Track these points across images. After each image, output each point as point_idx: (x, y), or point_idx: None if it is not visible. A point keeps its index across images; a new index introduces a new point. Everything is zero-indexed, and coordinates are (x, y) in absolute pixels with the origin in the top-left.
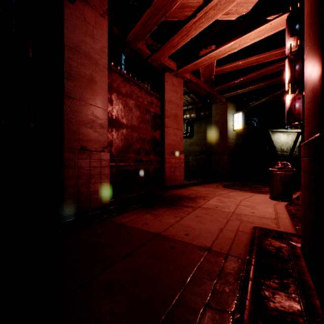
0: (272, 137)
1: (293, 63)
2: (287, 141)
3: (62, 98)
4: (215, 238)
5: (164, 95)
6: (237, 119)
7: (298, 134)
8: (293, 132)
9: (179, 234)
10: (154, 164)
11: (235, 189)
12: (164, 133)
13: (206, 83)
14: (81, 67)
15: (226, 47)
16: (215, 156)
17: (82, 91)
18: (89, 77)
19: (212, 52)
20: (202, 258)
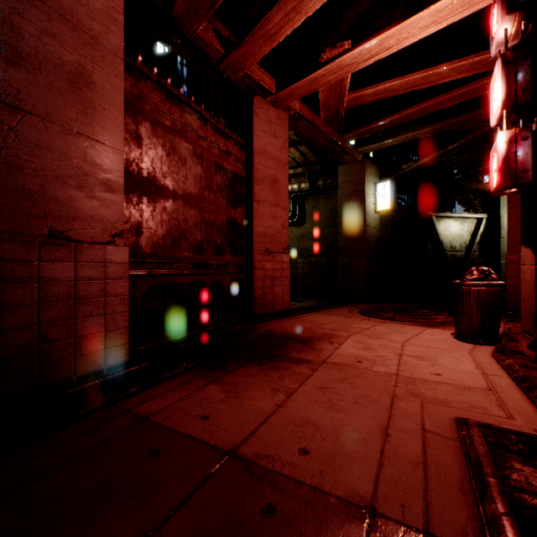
0: (437, 226)
1: (514, 66)
2: (461, 233)
3: None
4: (377, 461)
5: (253, 140)
6: (382, 193)
7: (479, 222)
8: (470, 219)
9: (286, 452)
10: (233, 273)
11: (384, 319)
12: (252, 212)
13: (329, 123)
14: (50, 41)
15: (372, 44)
16: (343, 258)
17: (55, 99)
18: (75, 69)
19: (346, 54)
20: None
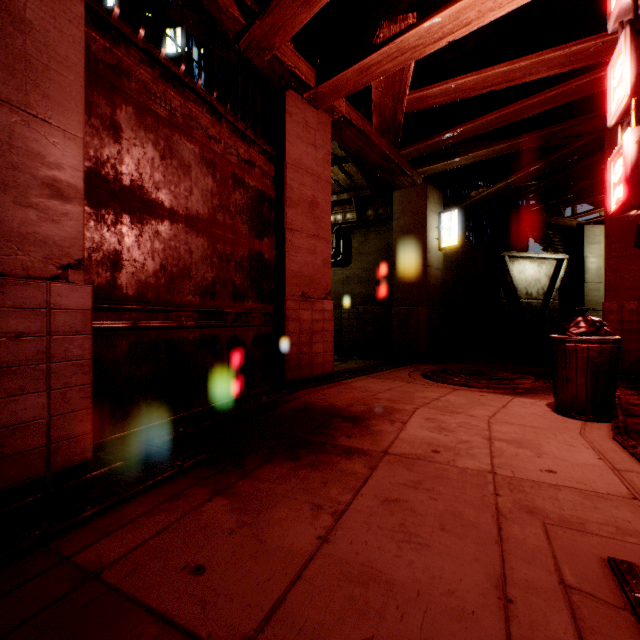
0: (510, 268)
1: None
2: (539, 277)
3: None
4: None
5: (284, 149)
6: (448, 225)
7: (559, 264)
8: (549, 260)
9: None
10: (258, 325)
11: (455, 384)
12: (283, 245)
13: (383, 134)
14: None
15: (446, 17)
16: (400, 307)
17: None
18: None
19: (409, 31)
20: None
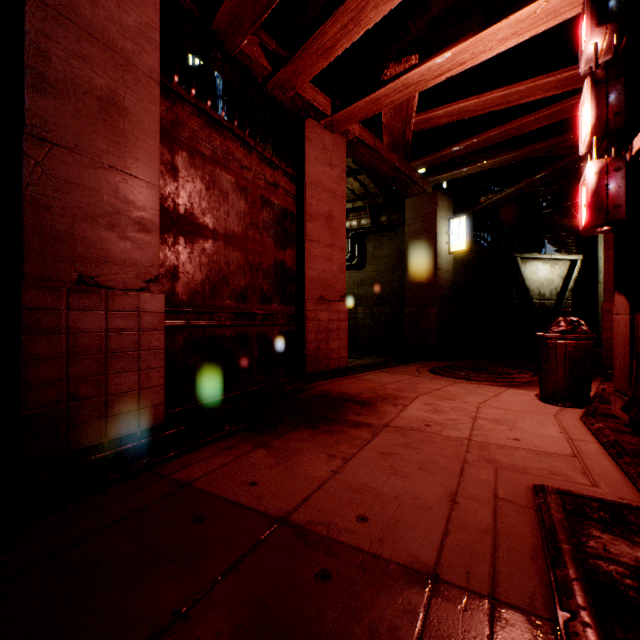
0: (522, 269)
1: (605, 86)
2: (552, 278)
3: (18, 141)
4: (443, 529)
5: (304, 170)
6: (457, 230)
7: (573, 265)
8: (562, 261)
9: (343, 519)
10: (281, 324)
11: (457, 378)
12: (303, 254)
13: (394, 149)
14: (79, 64)
15: (443, 59)
16: (411, 307)
17: (84, 128)
18: (106, 94)
19: (412, 71)
20: (418, 623)
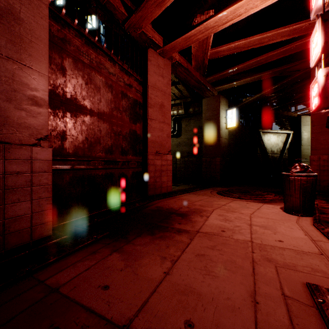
0: (263, 138)
1: None
2: (277, 142)
3: None
4: None
5: (147, 78)
6: (231, 116)
7: (288, 136)
8: (283, 134)
9: (174, 326)
10: (134, 167)
11: (234, 197)
12: (147, 127)
13: (197, 70)
14: None
15: (229, 12)
16: (206, 158)
17: None
18: (4, 6)
19: (210, 19)
20: None
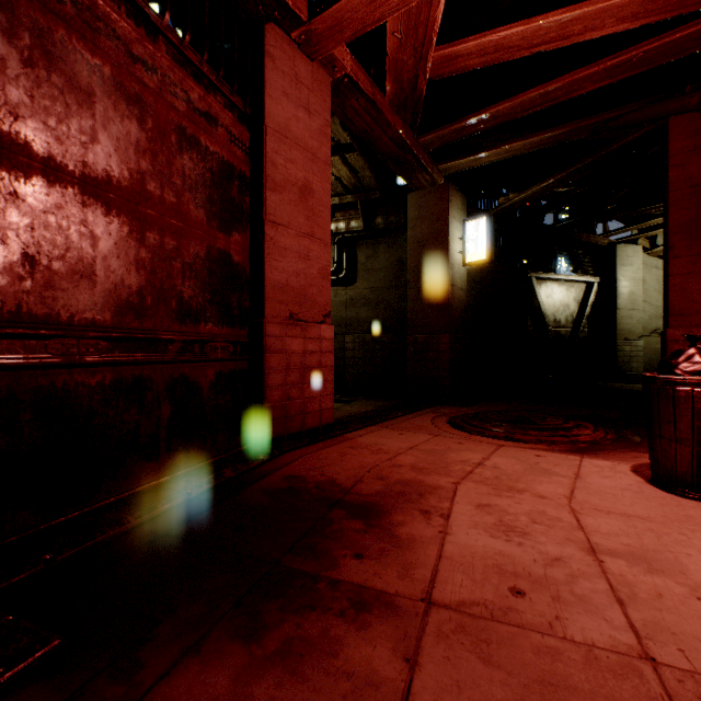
0: (537, 291)
1: None
2: (568, 302)
3: None
4: None
5: (264, 106)
6: (475, 235)
7: (589, 288)
8: (578, 283)
9: None
10: (222, 359)
11: (496, 437)
12: (262, 244)
13: (399, 110)
14: None
15: None
16: (416, 335)
17: None
18: None
19: None
20: None
